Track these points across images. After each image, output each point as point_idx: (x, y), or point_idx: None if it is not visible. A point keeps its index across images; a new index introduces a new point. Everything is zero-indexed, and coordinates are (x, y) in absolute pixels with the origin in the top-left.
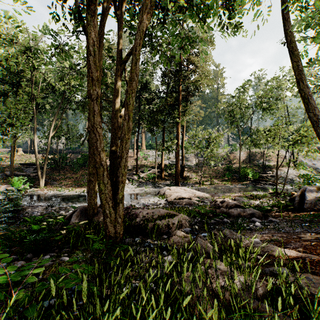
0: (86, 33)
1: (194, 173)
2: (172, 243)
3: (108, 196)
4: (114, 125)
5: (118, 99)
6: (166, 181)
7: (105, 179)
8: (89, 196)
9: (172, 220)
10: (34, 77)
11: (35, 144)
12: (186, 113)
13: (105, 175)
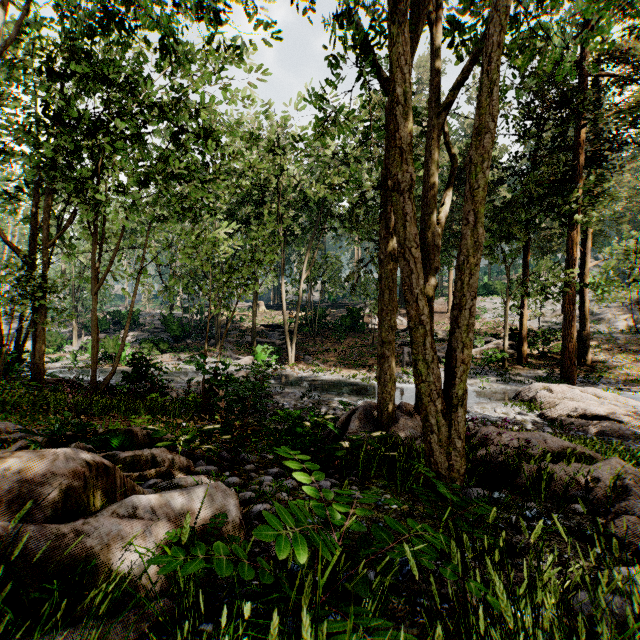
0: (393, 63)
1: (623, 355)
2: (622, 534)
3: (434, 389)
4: (426, 243)
5: (435, 188)
6: (533, 370)
7: (428, 353)
8: (380, 385)
9: (590, 470)
10: (281, 186)
11: (282, 294)
12: (596, 198)
13: (429, 345)
